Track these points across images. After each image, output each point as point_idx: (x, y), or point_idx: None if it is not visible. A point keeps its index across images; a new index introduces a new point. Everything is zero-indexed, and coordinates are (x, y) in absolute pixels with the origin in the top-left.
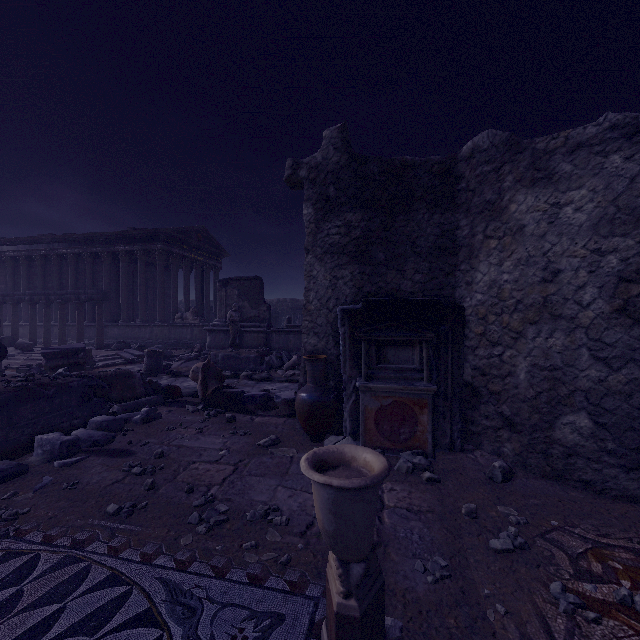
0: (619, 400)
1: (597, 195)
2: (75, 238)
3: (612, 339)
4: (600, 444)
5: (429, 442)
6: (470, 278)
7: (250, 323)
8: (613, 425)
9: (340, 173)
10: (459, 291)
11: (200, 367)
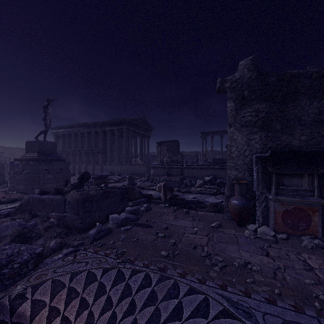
0: None
1: None
2: (88, 124)
3: None
4: None
5: (319, 232)
6: None
7: (173, 163)
8: None
9: (251, 83)
10: None
11: (162, 185)
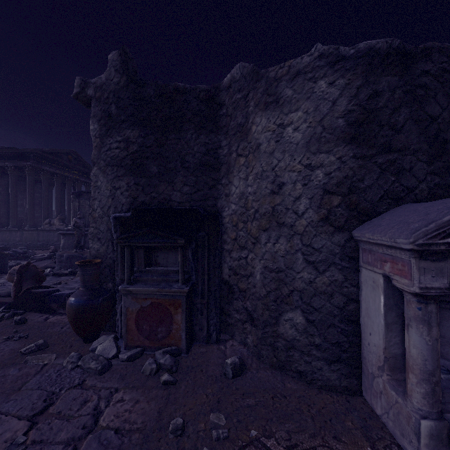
0: (324, 299)
1: (309, 116)
2: None
3: (319, 245)
4: (310, 339)
5: (183, 339)
6: (228, 191)
7: None
8: (319, 322)
9: (120, 93)
10: (221, 202)
11: (17, 269)
